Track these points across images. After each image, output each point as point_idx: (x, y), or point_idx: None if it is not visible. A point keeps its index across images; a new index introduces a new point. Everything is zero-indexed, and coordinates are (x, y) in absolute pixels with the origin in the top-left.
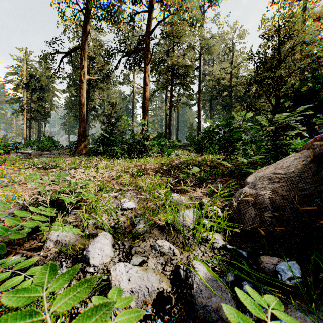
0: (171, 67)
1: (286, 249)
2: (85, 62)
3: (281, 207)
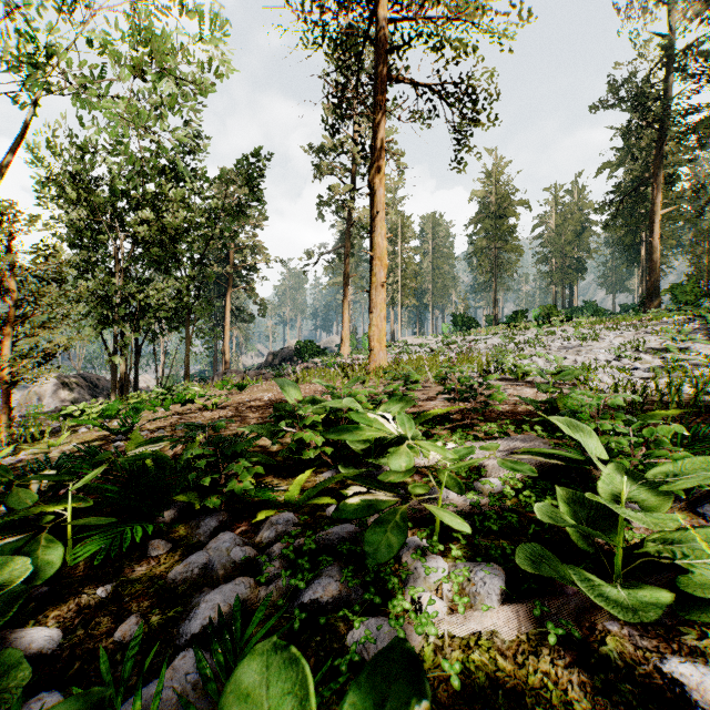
0: None
1: None
2: (656, 195)
3: None
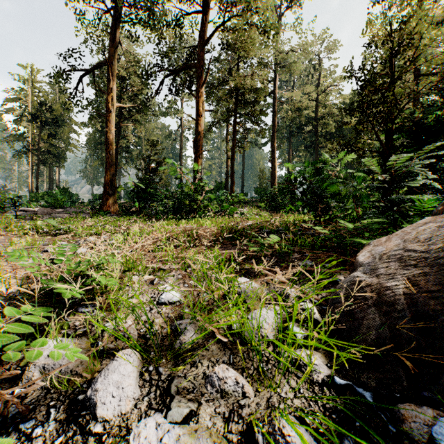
0: (235, 91)
1: (441, 386)
2: (113, 84)
3: (428, 312)
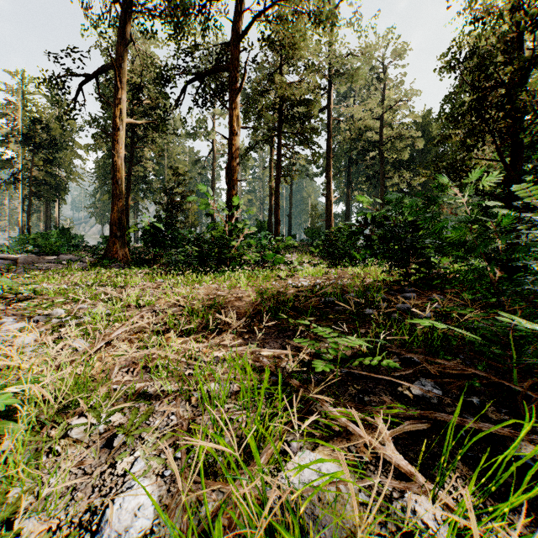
0: (281, 104)
1: None
2: (122, 93)
3: None
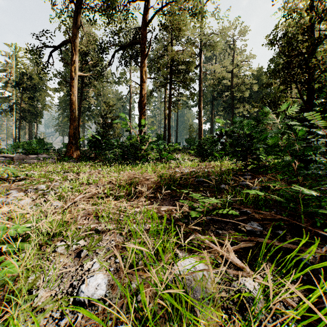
0: (171, 63)
1: None
2: (76, 57)
3: None
